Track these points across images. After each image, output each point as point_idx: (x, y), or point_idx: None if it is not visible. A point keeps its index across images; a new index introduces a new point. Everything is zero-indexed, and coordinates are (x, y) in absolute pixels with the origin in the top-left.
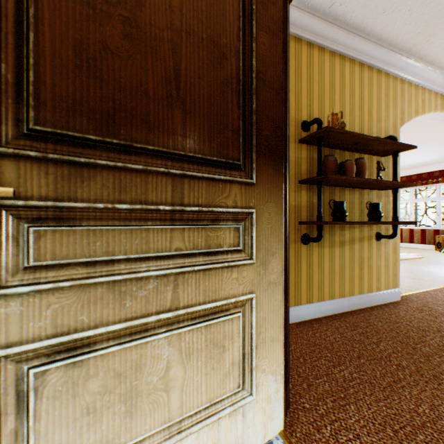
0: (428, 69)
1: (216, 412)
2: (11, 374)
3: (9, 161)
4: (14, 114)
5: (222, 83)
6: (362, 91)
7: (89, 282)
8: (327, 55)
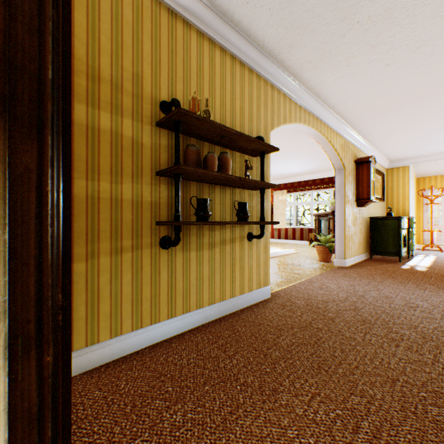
0: (293, 82)
1: None
2: None
3: None
4: None
5: None
6: (234, 86)
7: None
8: (195, 33)
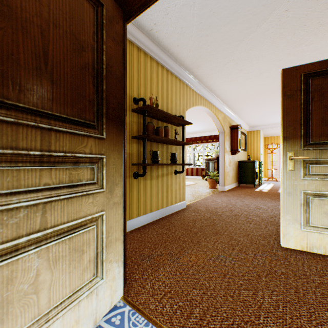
0: (198, 83)
1: (77, 298)
2: None
3: None
4: None
5: (82, 67)
6: (168, 87)
7: None
8: (149, 59)
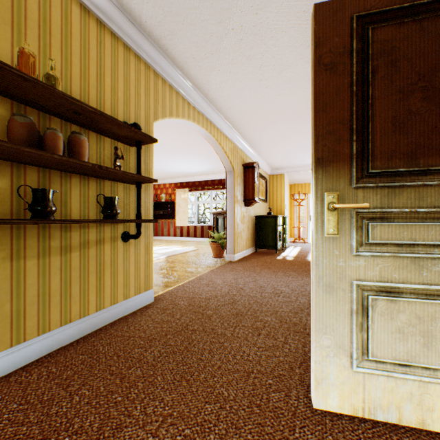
0: (180, 75)
1: None
2: None
3: None
4: None
5: None
6: (103, 58)
7: None
8: None
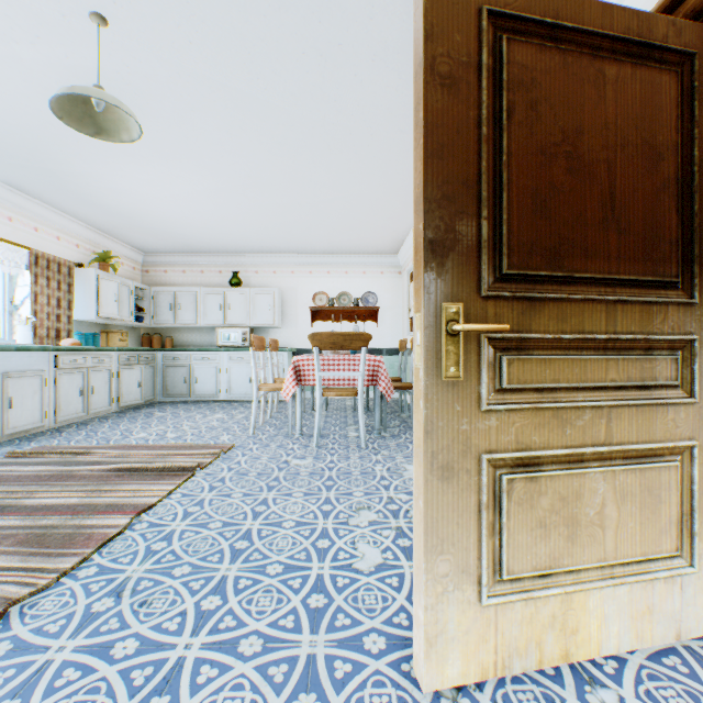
0: None
1: (649, 571)
2: (489, 476)
3: (489, 302)
4: (490, 263)
5: (656, 190)
6: None
7: (541, 406)
8: None
